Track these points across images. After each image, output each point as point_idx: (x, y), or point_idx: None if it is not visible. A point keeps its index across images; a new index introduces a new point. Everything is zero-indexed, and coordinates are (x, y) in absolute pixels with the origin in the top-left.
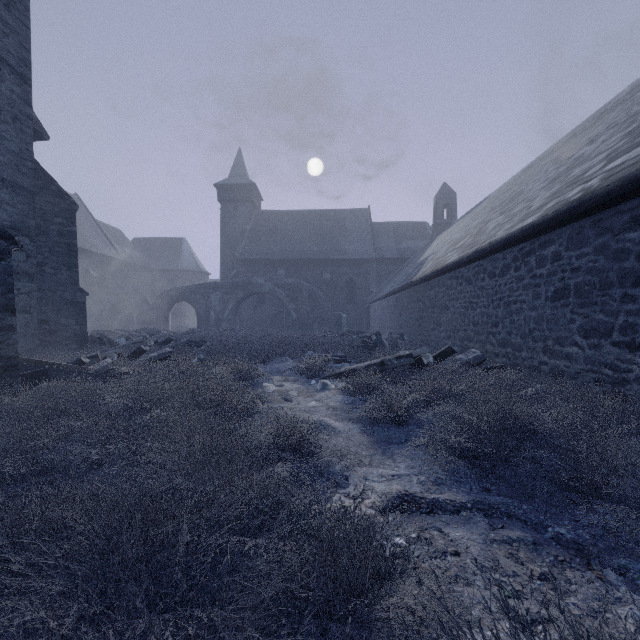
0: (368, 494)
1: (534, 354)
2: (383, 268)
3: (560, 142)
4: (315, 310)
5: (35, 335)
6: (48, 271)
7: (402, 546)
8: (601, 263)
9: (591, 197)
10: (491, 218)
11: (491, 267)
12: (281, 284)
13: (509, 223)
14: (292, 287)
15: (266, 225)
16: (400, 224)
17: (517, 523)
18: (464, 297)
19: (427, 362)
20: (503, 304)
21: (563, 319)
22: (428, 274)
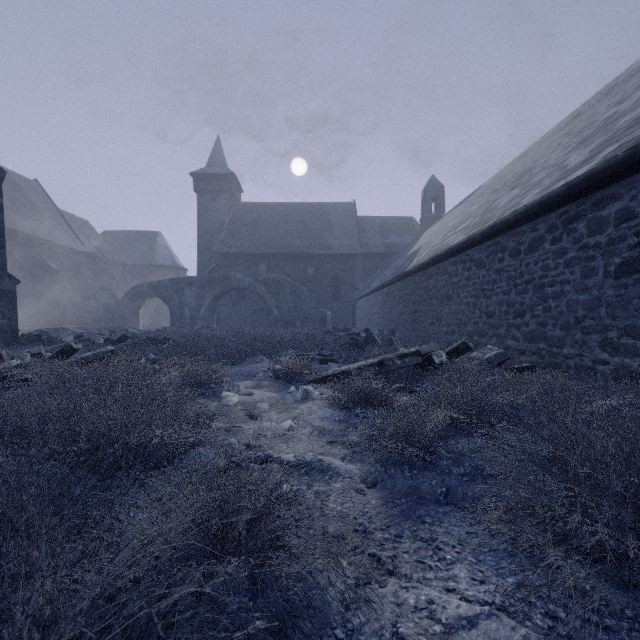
0: None
1: (584, 350)
2: (369, 264)
3: (562, 123)
4: (298, 307)
5: None
6: None
7: None
8: None
9: None
10: (498, 196)
11: (514, 243)
12: (262, 279)
13: (536, 188)
14: (273, 282)
15: (246, 218)
16: (386, 219)
17: None
18: (474, 284)
19: (439, 362)
20: (532, 288)
21: (638, 301)
22: (426, 261)
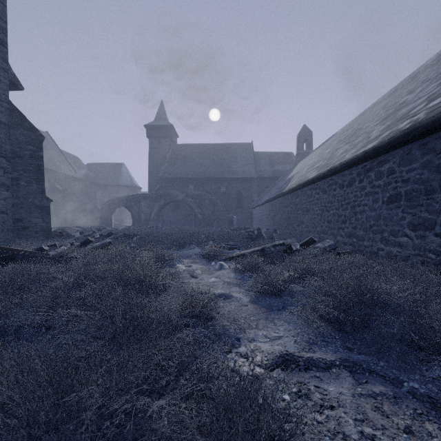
0: (256, 353)
1: (373, 243)
2: (262, 184)
3: (386, 95)
4: (214, 213)
5: (10, 230)
6: (22, 184)
7: (286, 401)
8: (426, 175)
9: (419, 126)
10: (339, 147)
11: (341, 180)
12: (191, 195)
13: (354, 149)
14: (198, 197)
15: (180, 154)
16: (273, 153)
17: (377, 378)
18: (321, 202)
19: (295, 249)
20: (350, 207)
21: (396, 217)
22: (294, 187)
